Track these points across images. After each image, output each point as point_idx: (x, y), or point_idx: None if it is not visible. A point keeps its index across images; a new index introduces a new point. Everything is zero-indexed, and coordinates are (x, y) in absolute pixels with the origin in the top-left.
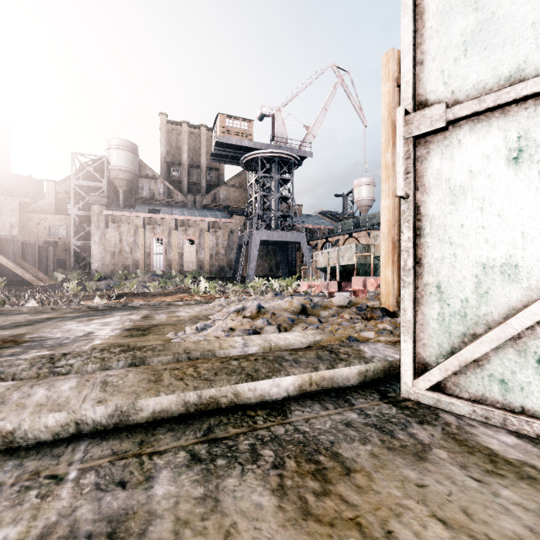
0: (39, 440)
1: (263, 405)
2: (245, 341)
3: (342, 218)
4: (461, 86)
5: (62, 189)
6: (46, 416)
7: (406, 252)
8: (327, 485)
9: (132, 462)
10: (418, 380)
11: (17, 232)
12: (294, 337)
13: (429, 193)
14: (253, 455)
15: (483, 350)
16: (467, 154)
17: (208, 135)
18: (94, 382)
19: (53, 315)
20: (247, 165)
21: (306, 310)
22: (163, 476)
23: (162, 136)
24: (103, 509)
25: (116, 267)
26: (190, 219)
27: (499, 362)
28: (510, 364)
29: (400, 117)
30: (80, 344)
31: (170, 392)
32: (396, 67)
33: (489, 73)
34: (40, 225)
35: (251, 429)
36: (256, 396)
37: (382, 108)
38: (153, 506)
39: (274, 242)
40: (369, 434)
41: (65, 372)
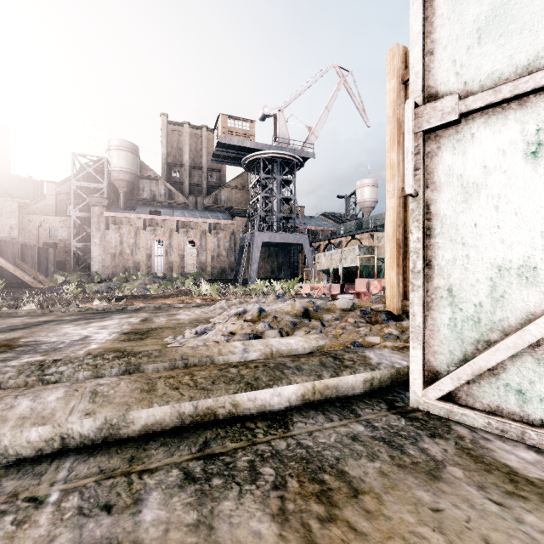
0: (20, 456)
1: (264, 416)
2: (245, 346)
3: (344, 219)
4: (475, 76)
5: (62, 190)
6: (29, 430)
7: (415, 254)
8: (333, 509)
9: (120, 482)
10: (428, 389)
11: (16, 234)
12: (296, 342)
13: (439, 191)
14: (252, 473)
15: (499, 358)
16: (481, 149)
17: (210, 136)
18: (83, 392)
19: (51, 318)
20: (249, 166)
21: (309, 314)
22: (153, 498)
23: (163, 137)
24: (84, 538)
25: (116, 269)
26: (191, 221)
27: (515, 371)
28: (528, 374)
29: (409, 110)
30: (75, 349)
31: (163, 403)
32: (401, 63)
33: (505, 62)
34: (40, 227)
35: (250, 443)
36: (256, 407)
37: (387, 106)
38: (140, 535)
39: (276, 244)
40: (378, 450)
41: (55, 380)
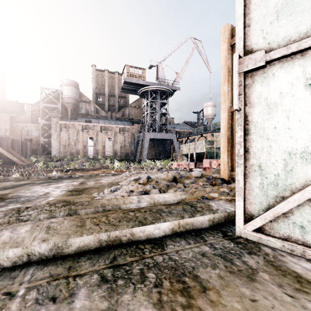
0: (3, 266)
1: (149, 241)
2: (139, 199)
3: (196, 125)
4: (275, 39)
5: (35, 108)
6: (8, 250)
7: (239, 144)
8: (191, 300)
9: (62, 282)
10: (247, 225)
11: (9, 133)
12: (168, 196)
13: (253, 107)
14: (142, 277)
15: (289, 207)
16: (279, 82)
17: (120, 77)
18: (42, 227)
19: (28, 182)
20: (142, 95)
21: (176, 179)
22: (81, 293)
23: (93, 78)
24: None
25: (66, 153)
26: (109, 126)
27: (299, 214)
28: (306, 216)
29: (235, 59)
30: (40, 200)
31: (89, 234)
32: (229, 34)
33: (293, 30)
34: (22, 129)
35: (141, 258)
36: (145, 235)
37: (221, 59)
38: None
39: (158, 139)
40: (217, 262)
41: (26, 219)
